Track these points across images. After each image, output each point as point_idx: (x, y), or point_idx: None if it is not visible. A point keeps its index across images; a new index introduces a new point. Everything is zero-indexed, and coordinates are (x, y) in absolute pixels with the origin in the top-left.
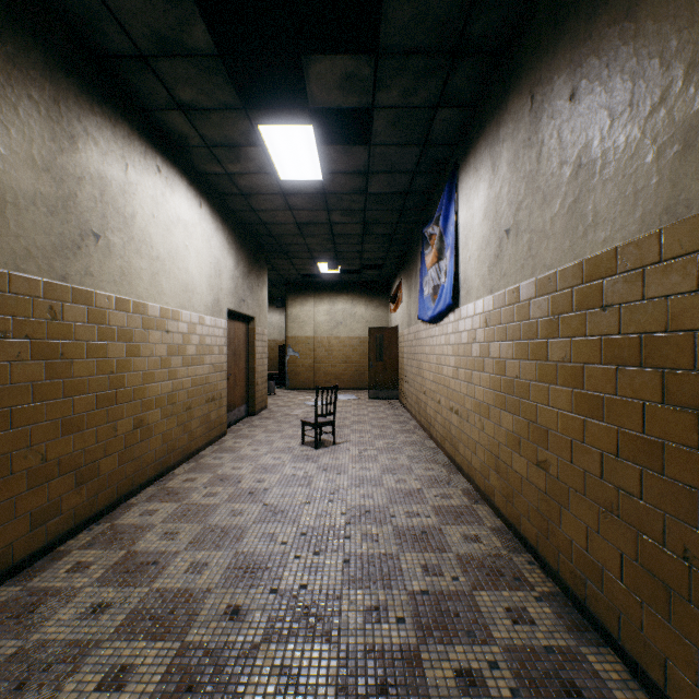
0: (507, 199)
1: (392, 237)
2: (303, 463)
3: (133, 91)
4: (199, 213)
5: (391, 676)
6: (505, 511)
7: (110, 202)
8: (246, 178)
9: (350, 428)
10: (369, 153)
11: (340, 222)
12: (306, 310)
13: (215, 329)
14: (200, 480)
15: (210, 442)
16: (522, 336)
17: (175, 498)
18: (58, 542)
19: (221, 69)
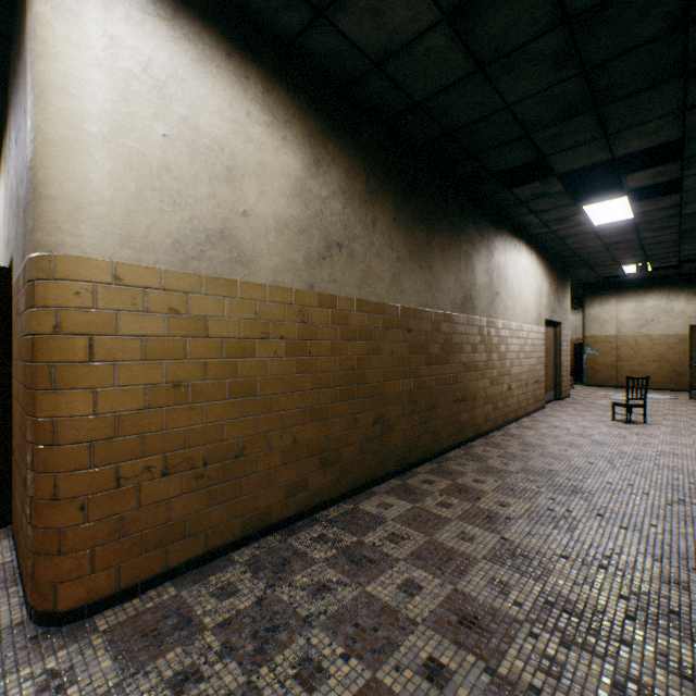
0: None
1: None
2: (615, 429)
3: (509, 214)
4: (530, 260)
5: (680, 490)
6: None
7: (500, 275)
8: (564, 230)
9: (661, 417)
10: (680, 196)
11: (649, 236)
12: (606, 310)
13: (538, 334)
14: (540, 425)
15: (535, 410)
16: None
17: (531, 429)
18: (488, 431)
19: (564, 195)
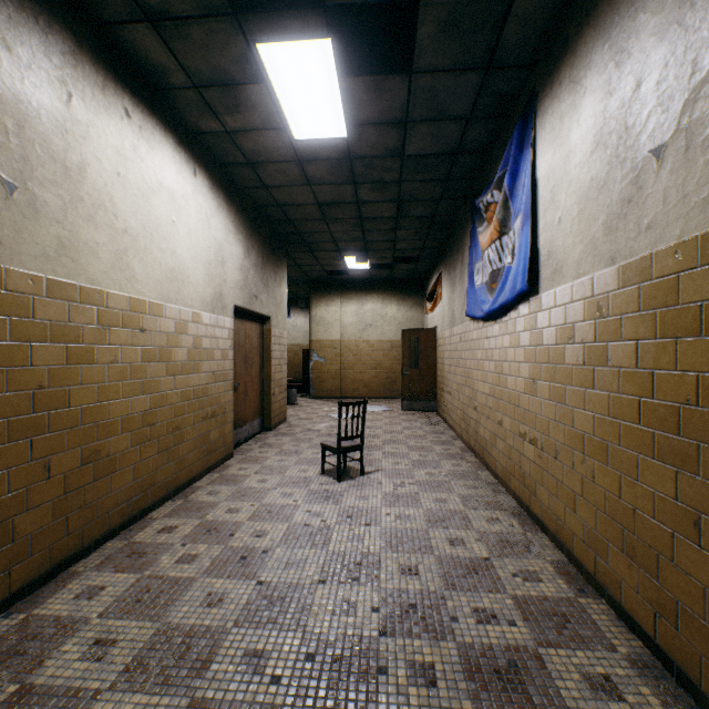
0: (657, 94)
1: (432, 220)
2: (320, 504)
3: None
4: (192, 183)
5: None
6: (650, 629)
7: (37, 140)
8: (251, 138)
9: (381, 450)
10: (409, 88)
11: (369, 200)
12: (332, 311)
13: (216, 329)
14: (181, 529)
15: (209, 469)
16: (707, 329)
17: (136, 564)
18: None
19: None
